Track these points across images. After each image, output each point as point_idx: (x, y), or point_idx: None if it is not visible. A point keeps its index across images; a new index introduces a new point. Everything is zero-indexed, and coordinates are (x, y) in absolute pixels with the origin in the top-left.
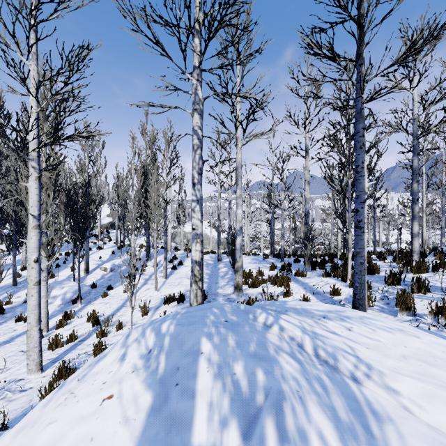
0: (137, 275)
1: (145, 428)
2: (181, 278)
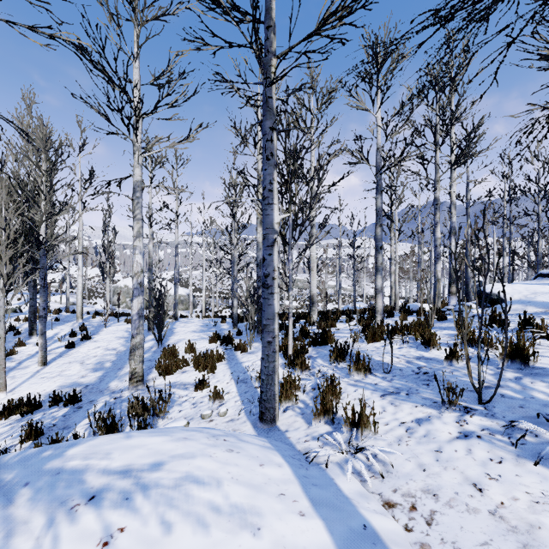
0: None
1: None
2: (71, 363)
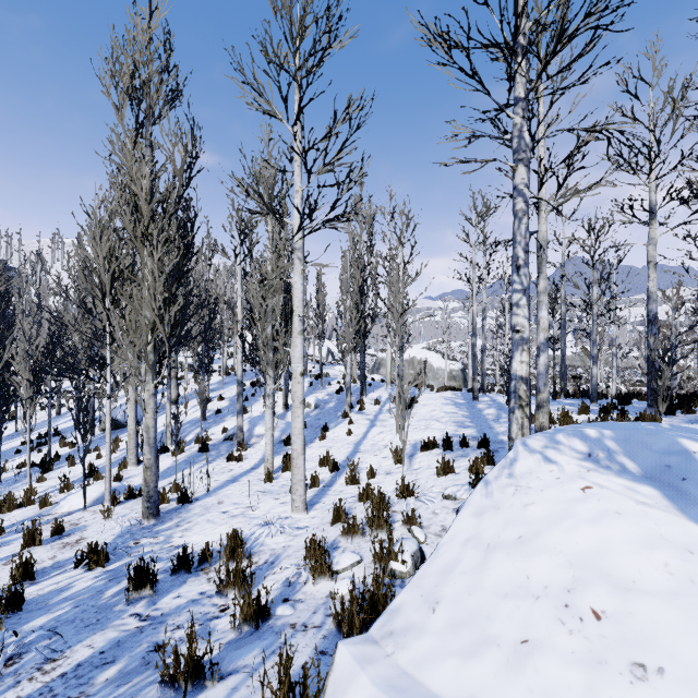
0: (355, 414)
1: (684, 510)
2: (425, 420)
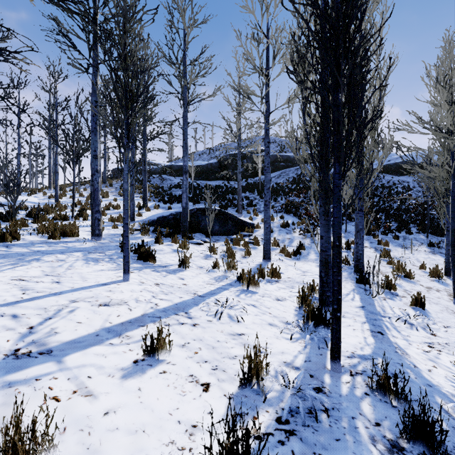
0: None
1: None
2: None
